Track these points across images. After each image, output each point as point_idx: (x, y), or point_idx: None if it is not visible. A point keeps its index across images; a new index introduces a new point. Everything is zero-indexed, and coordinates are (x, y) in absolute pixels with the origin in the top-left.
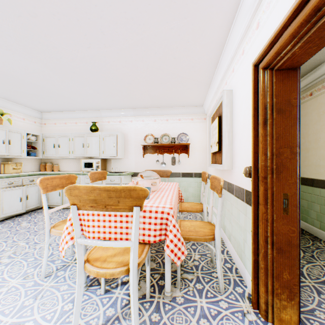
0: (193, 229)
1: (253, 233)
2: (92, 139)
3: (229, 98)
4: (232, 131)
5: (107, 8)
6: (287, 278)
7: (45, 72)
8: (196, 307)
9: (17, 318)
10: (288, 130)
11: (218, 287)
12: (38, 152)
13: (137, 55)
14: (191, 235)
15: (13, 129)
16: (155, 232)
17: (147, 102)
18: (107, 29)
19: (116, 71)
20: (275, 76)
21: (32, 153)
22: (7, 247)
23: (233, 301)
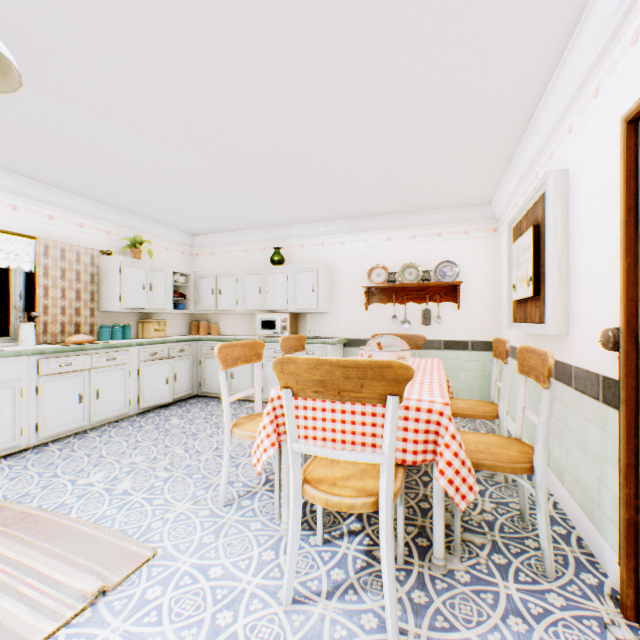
0: (485, 449)
1: (625, 465)
2: (274, 278)
3: (560, 188)
4: (567, 255)
5: (326, 55)
6: None
7: (210, 170)
8: (498, 595)
9: (198, 559)
10: None
11: (539, 566)
12: (189, 303)
13: (367, 124)
14: (483, 459)
15: (155, 266)
16: (415, 446)
17: (374, 205)
18: (321, 87)
19: (325, 155)
20: None
21: (180, 305)
22: (160, 454)
23: (576, 598)
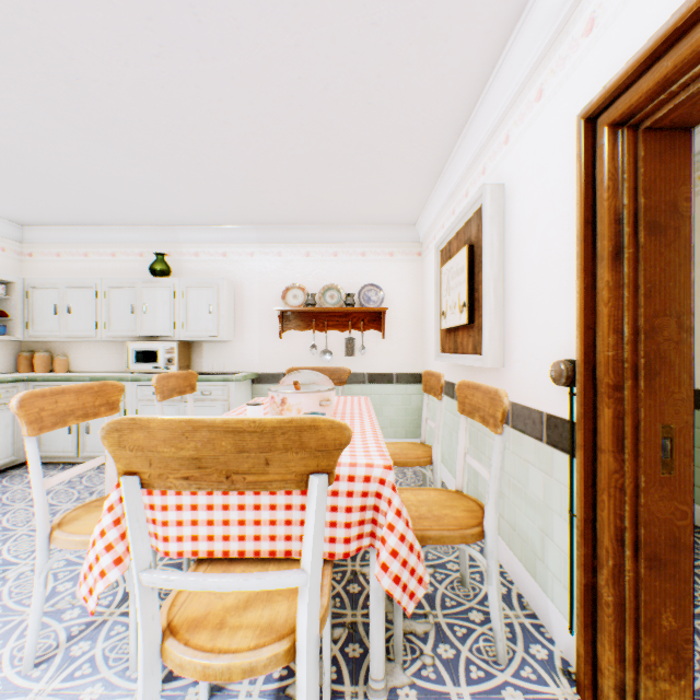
0: (428, 513)
1: (584, 521)
2: (155, 294)
3: (497, 204)
4: (503, 278)
5: None
6: (669, 626)
7: (33, 116)
8: None
9: None
10: (672, 275)
11: (490, 649)
12: (13, 325)
13: (280, 88)
14: (429, 528)
15: None
16: (347, 532)
17: (290, 210)
18: (211, 7)
19: (224, 127)
20: (645, 144)
21: None
22: None
23: (533, 686)
